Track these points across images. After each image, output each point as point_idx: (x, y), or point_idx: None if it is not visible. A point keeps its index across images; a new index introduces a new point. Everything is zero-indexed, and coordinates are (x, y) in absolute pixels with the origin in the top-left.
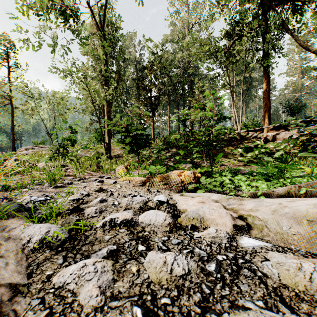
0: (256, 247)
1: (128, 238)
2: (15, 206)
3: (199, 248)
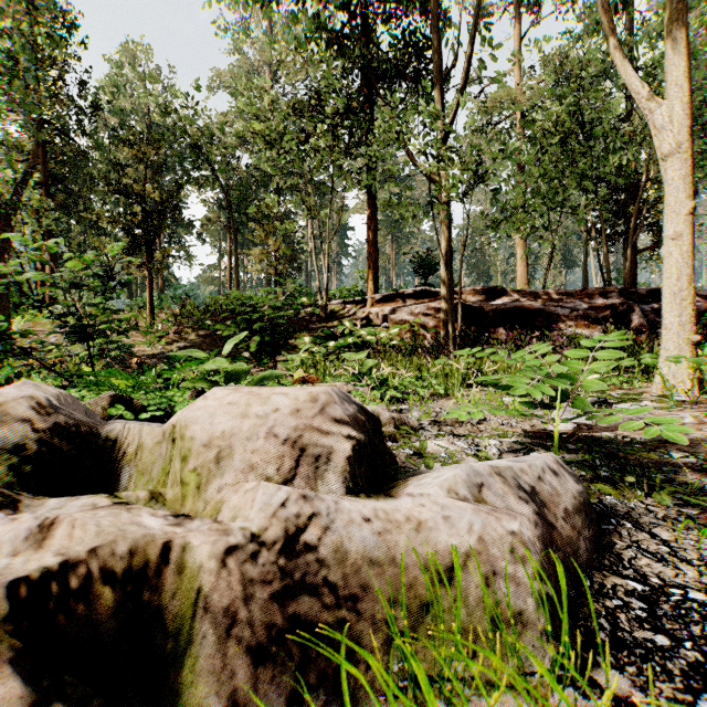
0: None
1: None
2: None
3: None
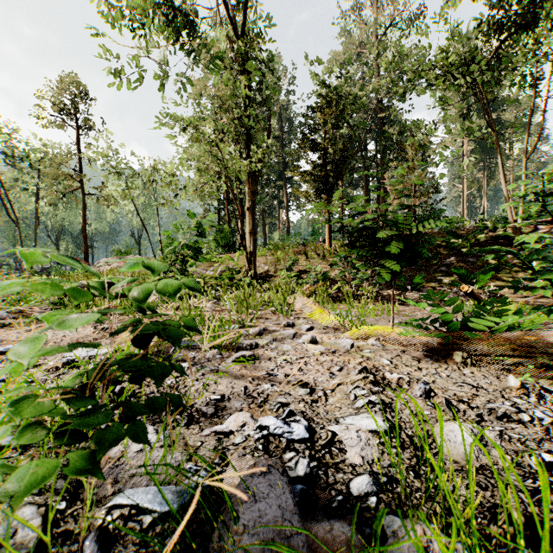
0: None
1: None
2: (287, 492)
3: None
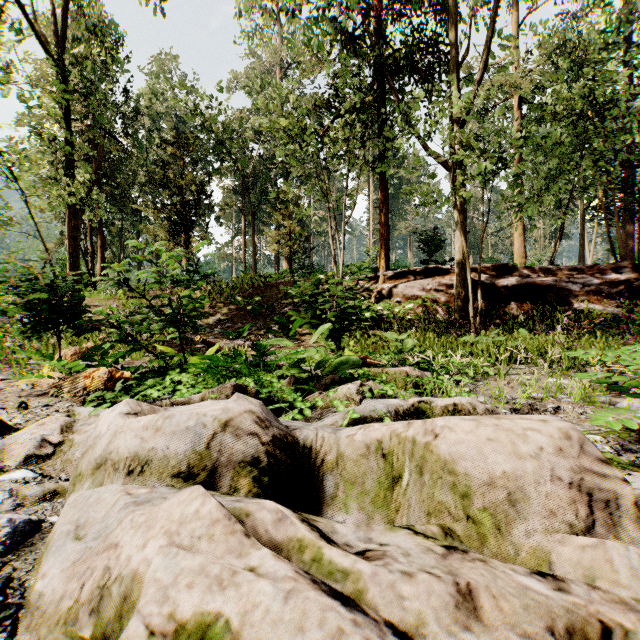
0: (7, 481)
1: None
2: None
3: None
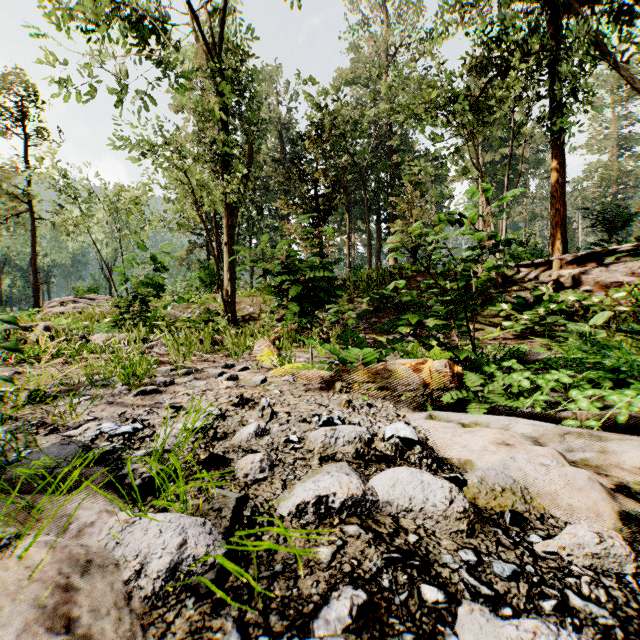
0: None
1: (381, 559)
2: (73, 453)
3: (579, 594)
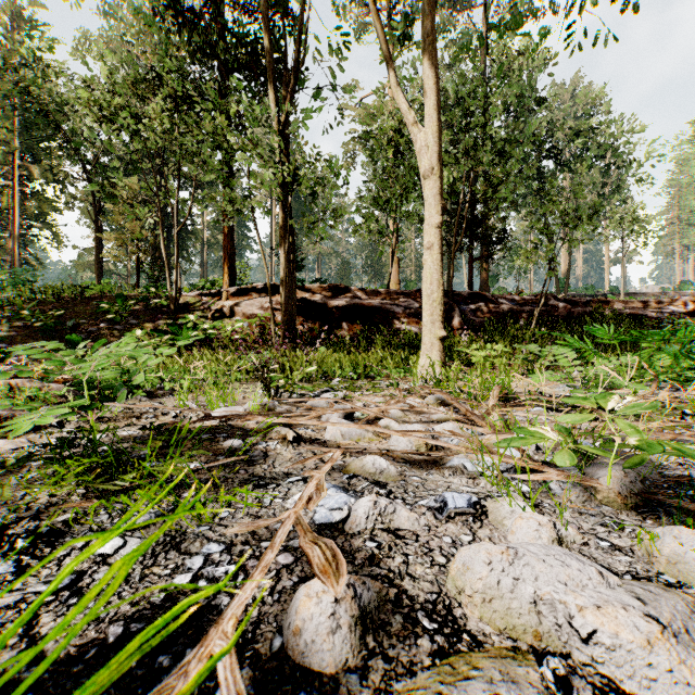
0: None
1: None
2: None
3: None
